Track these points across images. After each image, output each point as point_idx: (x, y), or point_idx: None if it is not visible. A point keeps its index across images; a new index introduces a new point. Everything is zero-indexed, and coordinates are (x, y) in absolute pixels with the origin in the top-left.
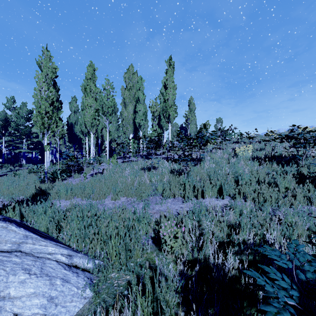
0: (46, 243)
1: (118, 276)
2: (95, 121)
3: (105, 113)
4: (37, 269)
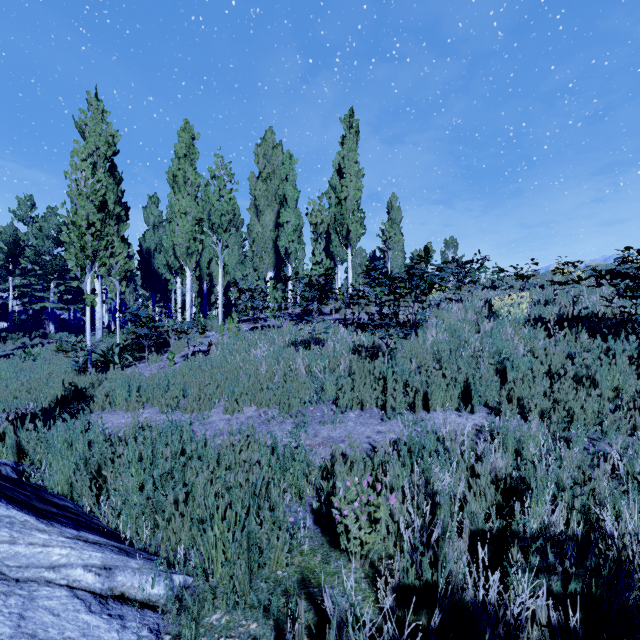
0: (47, 535)
1: (229, 623)
2: (194, 245)
3: (216, 228)
4: (6, 621)
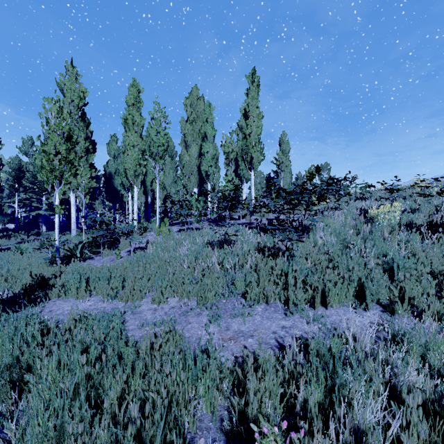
0: None
1: None
2: (139, 169)
3: (154, 155)
4: None
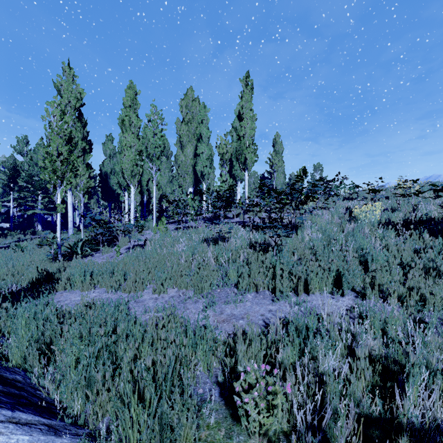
0: None
1: None
2: (136, 169)
3: (151, 156)
4: None
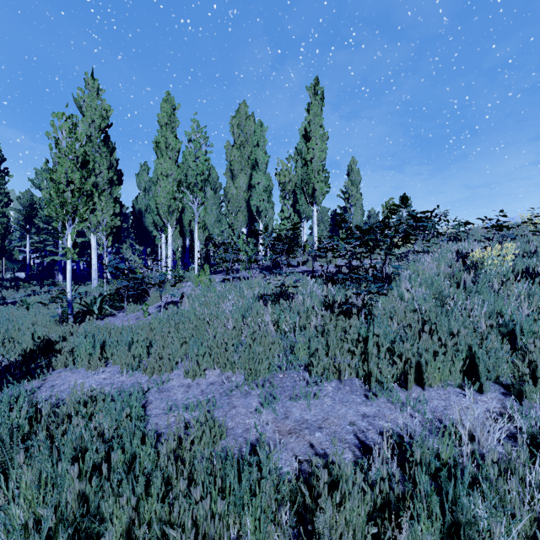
0: None
1: None
2: (174, 204)
3: (192, 187)
4: None
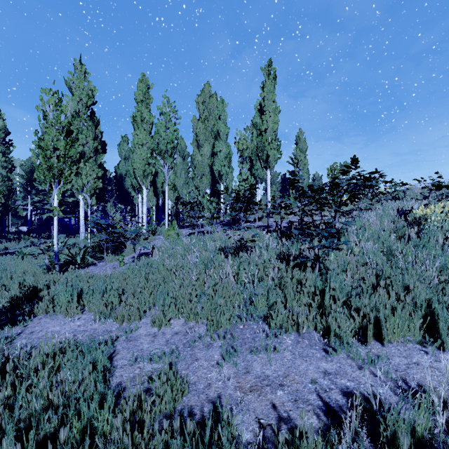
0: None
1: None
2: (149, 168)
3: (163, 153)
4: None
